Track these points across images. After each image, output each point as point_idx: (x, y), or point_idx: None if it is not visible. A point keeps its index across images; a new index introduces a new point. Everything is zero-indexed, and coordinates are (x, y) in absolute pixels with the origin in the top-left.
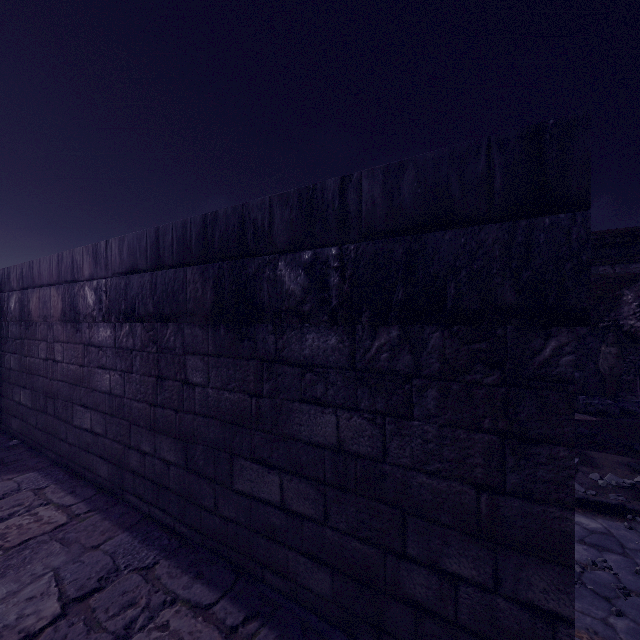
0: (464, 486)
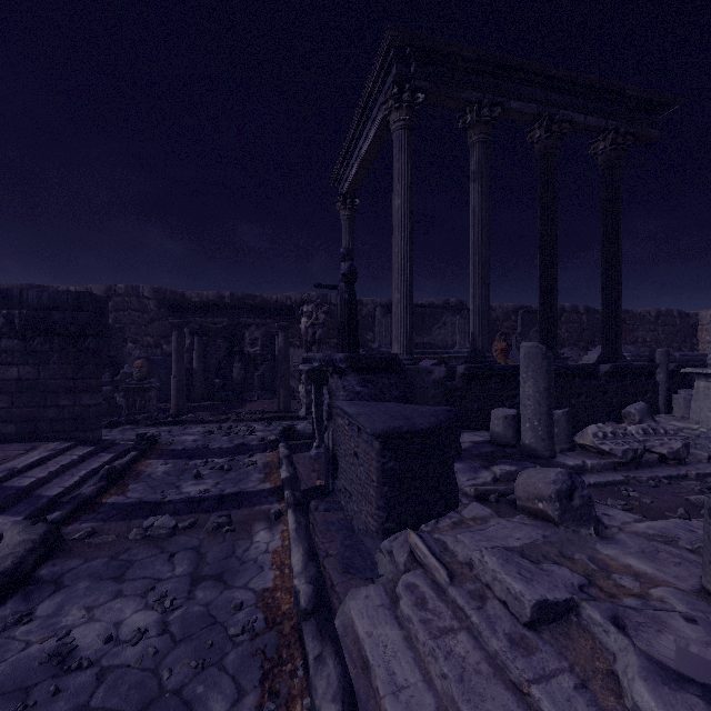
0: (67, 380)
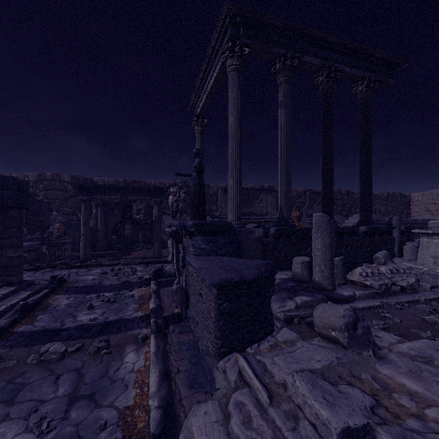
0: None
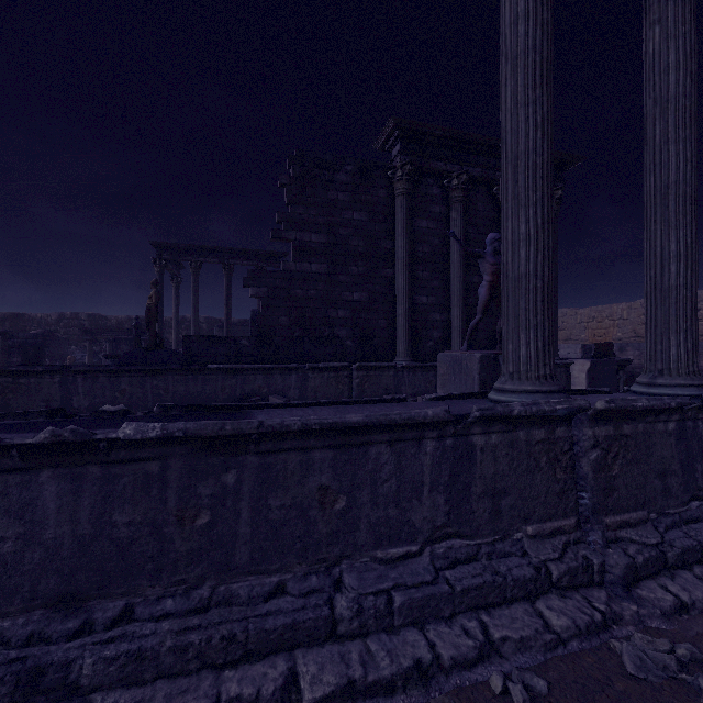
0: None
